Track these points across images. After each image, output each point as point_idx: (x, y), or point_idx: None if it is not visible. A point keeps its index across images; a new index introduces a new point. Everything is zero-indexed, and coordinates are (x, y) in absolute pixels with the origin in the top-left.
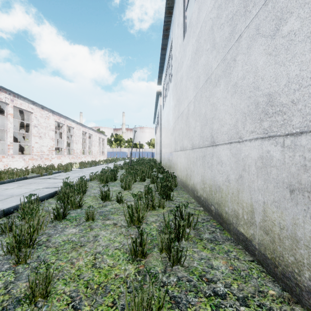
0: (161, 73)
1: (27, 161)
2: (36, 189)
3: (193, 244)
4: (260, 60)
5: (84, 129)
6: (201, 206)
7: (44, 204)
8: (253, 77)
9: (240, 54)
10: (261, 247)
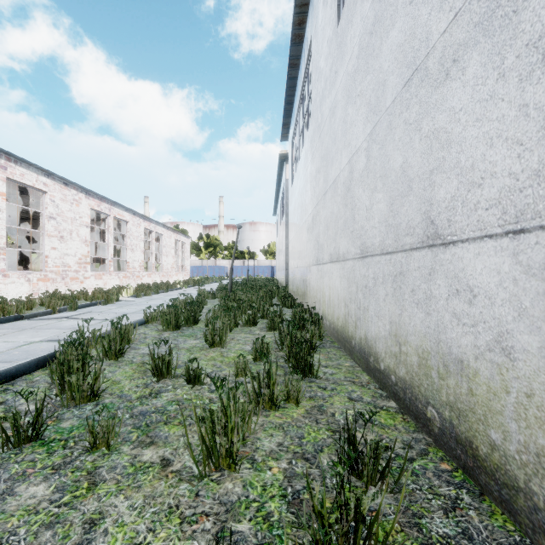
0: (287, 117)
1: (35, 283)
2: (25, 344)
3: None
4: None
5: (147, 225)
6: (391, 398)
7: (17, 386)
8: None
9: None
10: None
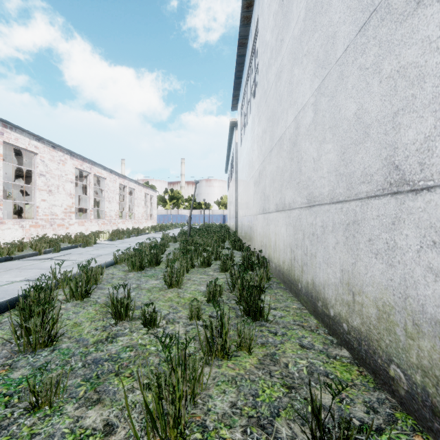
0: (237, 90)
1: (27, 229)
2: (6, 284)
3: None
4: None
5: (122, 182)
6: (343, 345)
7: None
8: None
9: None
10: None
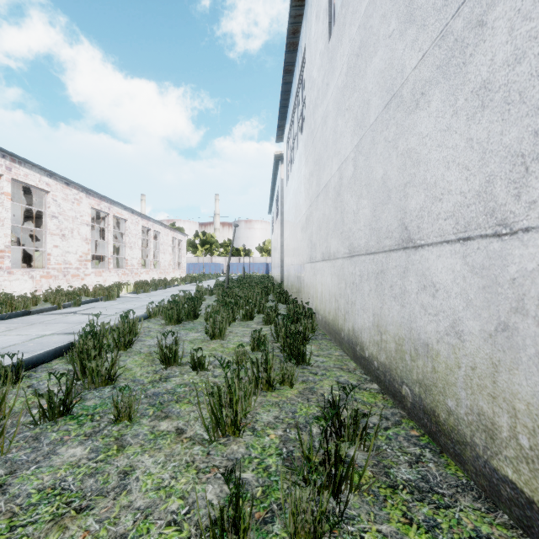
0: (282, 119)
1: (38, 280)
2: (38, 337)
3: (374, 504)
4: None
5: (145, 224)
6: (374, 381)
7: (39, 373)
8: None
9: (502, 1)
10: None
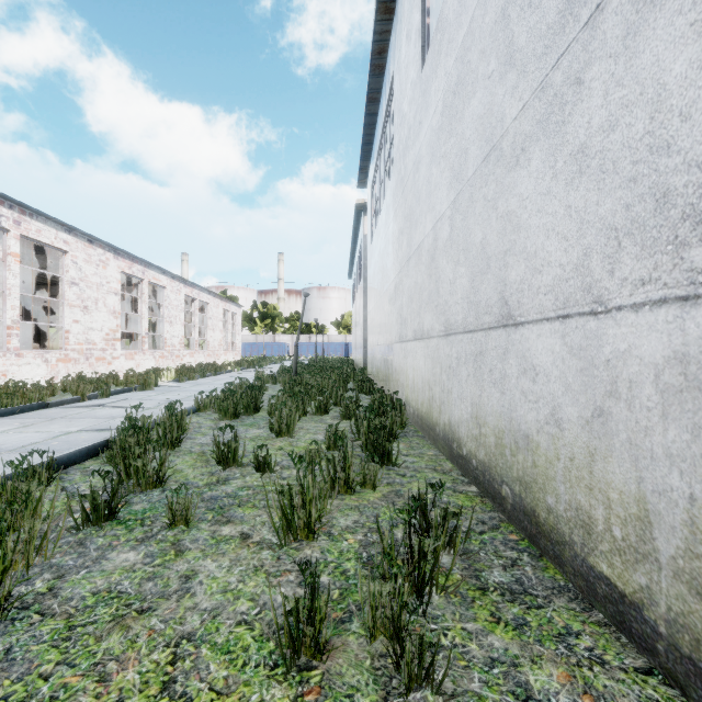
0: (366, 160)
1: (54, 365)
2: (62, 435)
3: (461, 605)
4: (677, 60)
5: (189, 292)
6: (473, 483)
7: (72, 475)
8: (649, 119)
9: (598, 61)
10: (679, 635)
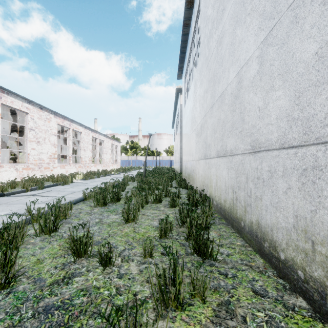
0: (181, 62)
1: (20, 171)
2: None
3: None
4: None
5: (94, 135)
6: (298, 293)
7: None
8: None
9: None
10: None
